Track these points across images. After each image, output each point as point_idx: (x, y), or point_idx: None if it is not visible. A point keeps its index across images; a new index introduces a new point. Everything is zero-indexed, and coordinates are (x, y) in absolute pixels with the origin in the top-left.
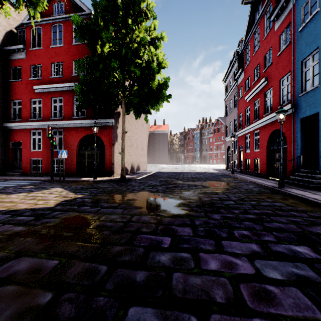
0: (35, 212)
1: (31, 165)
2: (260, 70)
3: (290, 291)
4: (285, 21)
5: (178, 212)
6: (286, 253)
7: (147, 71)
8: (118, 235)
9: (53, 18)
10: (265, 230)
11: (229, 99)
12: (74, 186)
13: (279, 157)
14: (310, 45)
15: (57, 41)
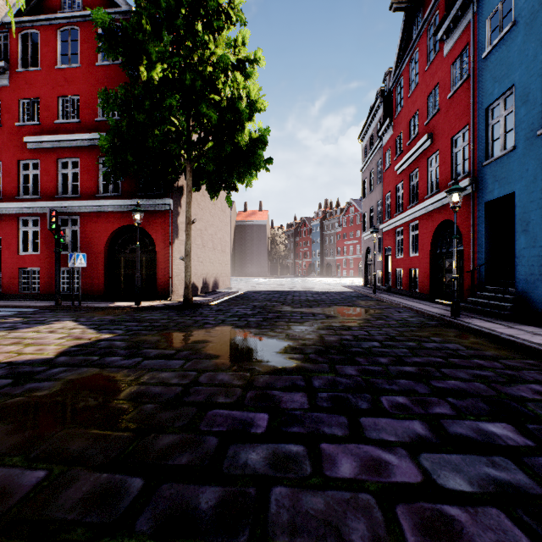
0: (15, 369)
1: (19, 279)
2: (420, 122)
3: (487, 515)
4: (460, 41)
5: (283, 365)
6: (473, 437)
7: (231, 116)
8: (170, 413)
9: (61, 16)
10: (434, 394)
11: (370, 169)
12: (98, 318)
13: (451, 265)
14: (501, 81)
15: (69, 58)
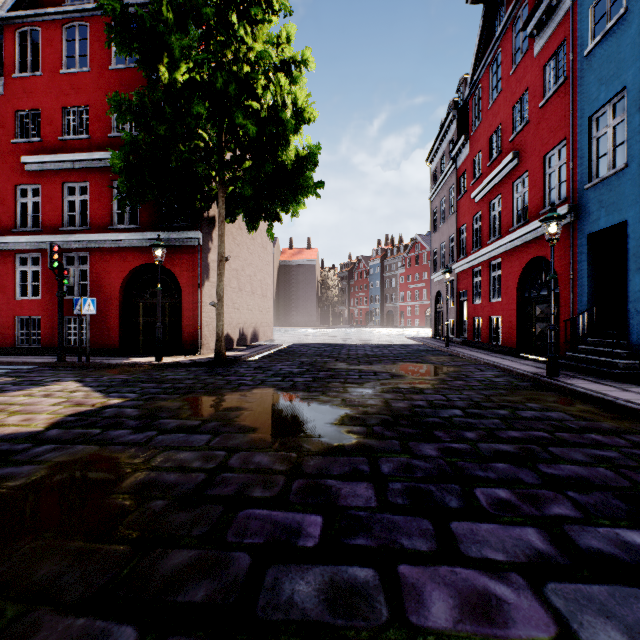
0: None
1: (16, 330)
2: (503, 138)
3: None
4: (555, 37)
5: (340, 441)
6: (616, 555)
7: (272, 128)
8: (186, 514)
9: (66, 10)
10: (546, 485)
11: (440, 197)
12: (108, 378)
13: (542, 313)
14: (609, 83)
15: (77, 61)
